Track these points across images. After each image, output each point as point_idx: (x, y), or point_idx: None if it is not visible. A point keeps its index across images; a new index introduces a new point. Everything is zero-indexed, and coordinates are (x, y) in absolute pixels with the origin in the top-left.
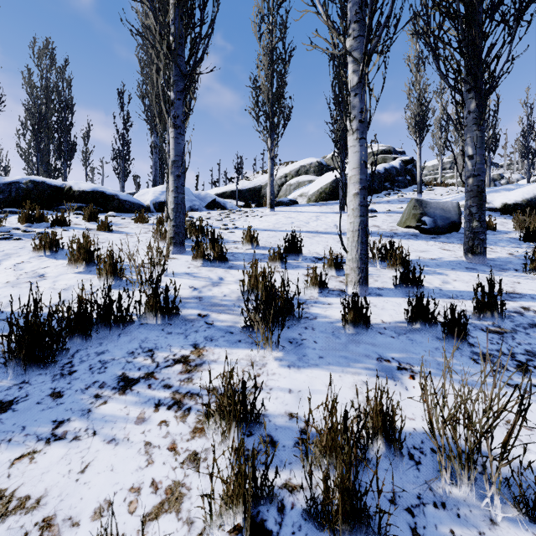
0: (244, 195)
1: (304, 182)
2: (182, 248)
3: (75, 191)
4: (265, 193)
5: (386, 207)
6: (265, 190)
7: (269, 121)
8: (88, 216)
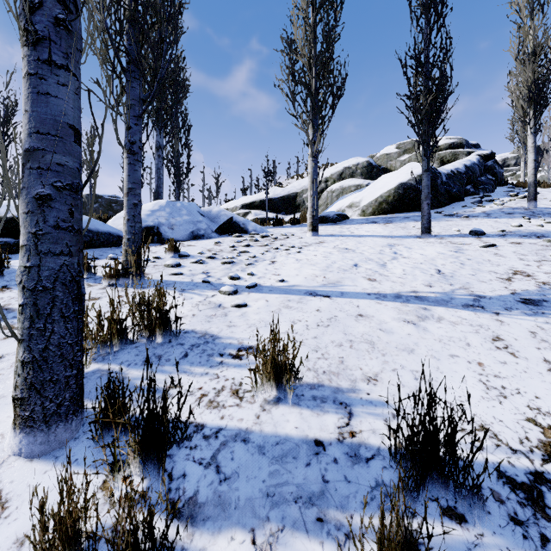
0: (275, 205)
1: (349, 188)
2: (60, 426)
3: None
4: (300, 202)
5: (492, 224)
6: (301, 198)
7: (310, 97)
8: None
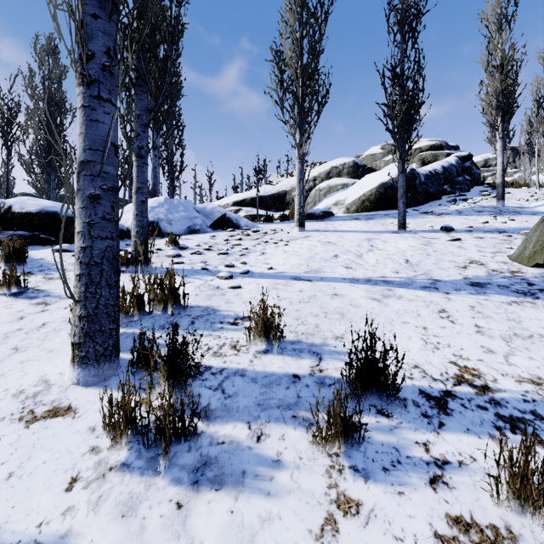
0: (266, 202)
1: (336, 186)
2: (105, 365)
3: (15, 213)
4: (290, 200)
5: (462, 221)
6: (291, 196)
7: (297, 104)
8: (5, 258)
